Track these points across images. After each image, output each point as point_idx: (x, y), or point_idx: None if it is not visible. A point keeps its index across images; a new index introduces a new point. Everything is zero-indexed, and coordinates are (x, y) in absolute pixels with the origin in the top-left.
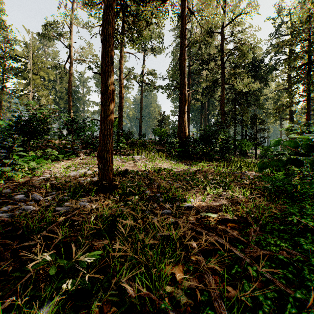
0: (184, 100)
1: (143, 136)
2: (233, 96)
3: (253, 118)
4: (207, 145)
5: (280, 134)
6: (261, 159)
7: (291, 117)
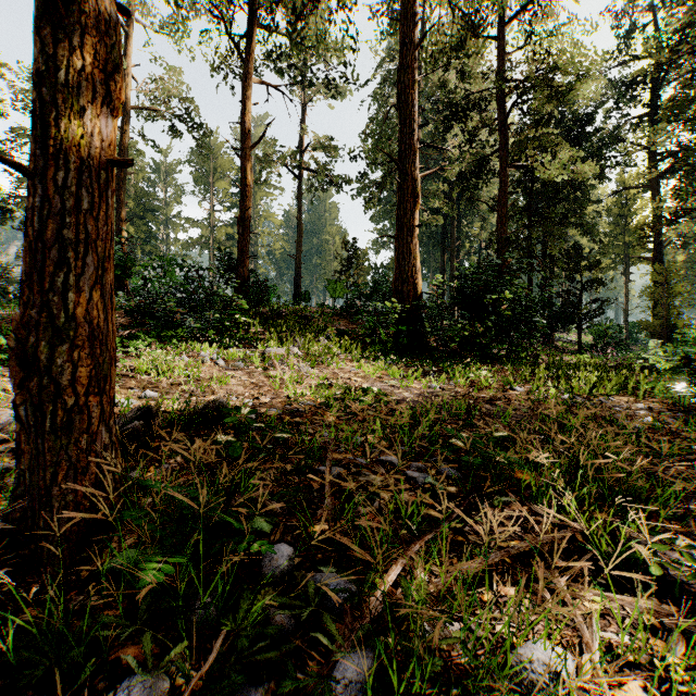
0: (412, 195)
1: (303, 298)
2: (527, 200)
3: (573, 254)
4: (476, 319)
5: (626, 295)
6: (594, 355)
7: (657, 256)
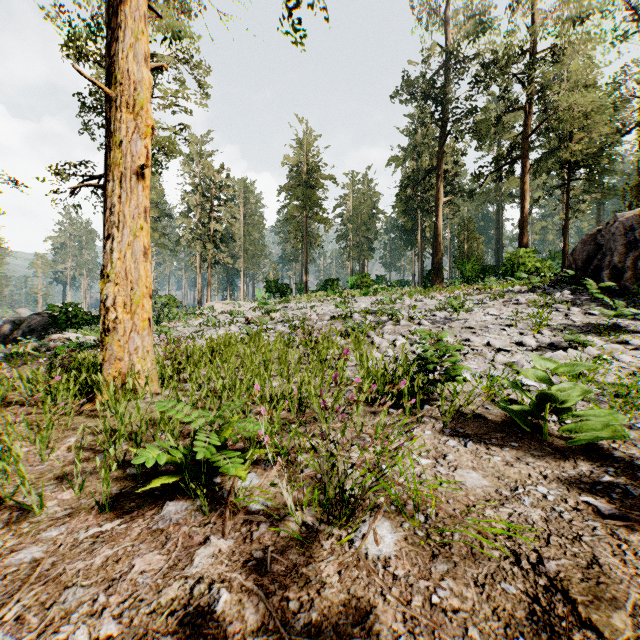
0: None
1: None
2: None
3: None
4: None
5: None
6: None
7: None
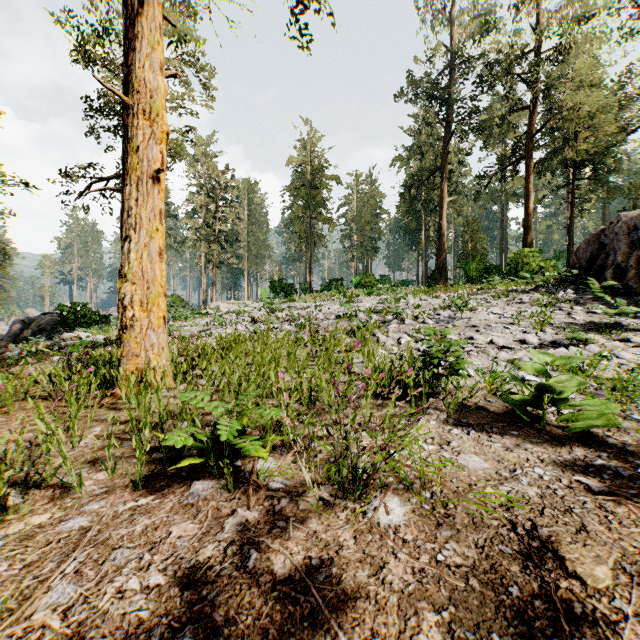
0: None
1: None
2: None
3: None
4: None
5: None
6: None
7: None
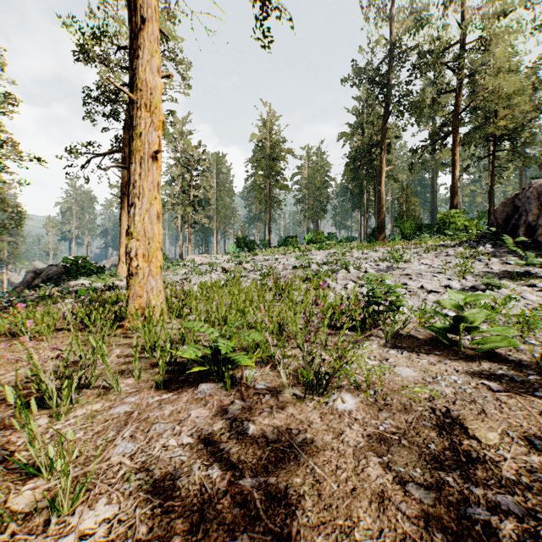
0: None
1: None
2: None
3: None
4: None
5: None
6: None
7: None
